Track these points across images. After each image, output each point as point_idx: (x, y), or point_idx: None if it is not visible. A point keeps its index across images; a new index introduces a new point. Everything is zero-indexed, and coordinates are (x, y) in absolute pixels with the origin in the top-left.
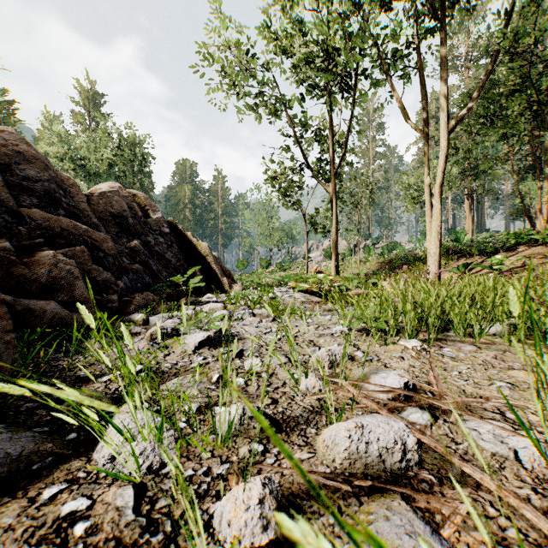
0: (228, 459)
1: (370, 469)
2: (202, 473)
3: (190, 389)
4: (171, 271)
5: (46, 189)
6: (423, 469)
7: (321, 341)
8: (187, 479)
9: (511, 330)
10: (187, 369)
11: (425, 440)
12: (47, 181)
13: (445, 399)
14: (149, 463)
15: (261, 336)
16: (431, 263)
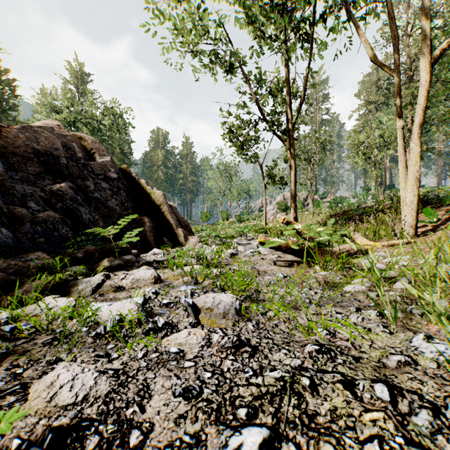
0: None
1: None
2: None
3: None
4: (113, 220)
5: None
6: None
7: None
8: None
9: None
10: None
11: None
12: None
13: None
14: None
15: None
16: (408, 212)
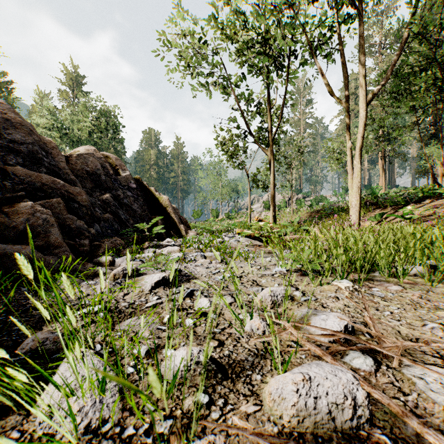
0: (171, 413)
1: (320, 428)
2: (143, 431)
3: (142, 329)
4: (137, 219)
5: (30, 150)
6: (374, 426)
7: (263, 281)
8: (126, 439)
9: (431, 272)
10: (142, 308)
11: (375, 395)
12: (31, 144)
13: (384, 342)
14: (87, 421)
15: (211, 276)
16: (353, 213)
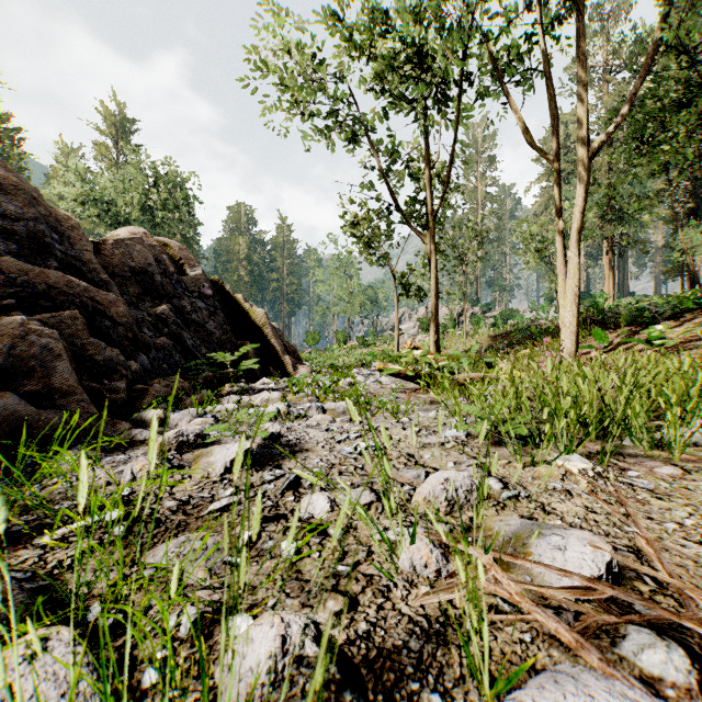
0: None
1: None
2: None
3: (193, 565)
4: (214, 346)
5: (32, 231)
6: None
7: (426, 456)
8: None
9: None
10: (202, 515)
11: None
12: (34, 221)
13: (691, 600)
14: None
15: (333, 446)
16: (566, 336)
